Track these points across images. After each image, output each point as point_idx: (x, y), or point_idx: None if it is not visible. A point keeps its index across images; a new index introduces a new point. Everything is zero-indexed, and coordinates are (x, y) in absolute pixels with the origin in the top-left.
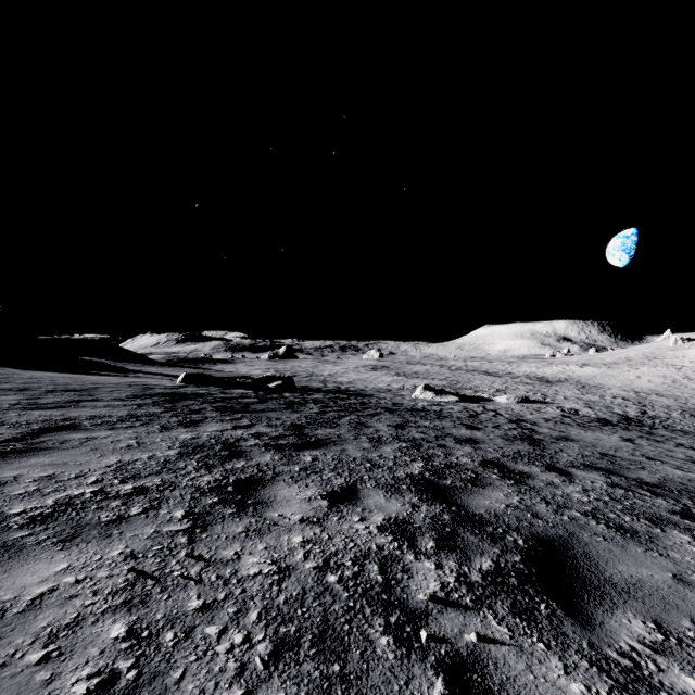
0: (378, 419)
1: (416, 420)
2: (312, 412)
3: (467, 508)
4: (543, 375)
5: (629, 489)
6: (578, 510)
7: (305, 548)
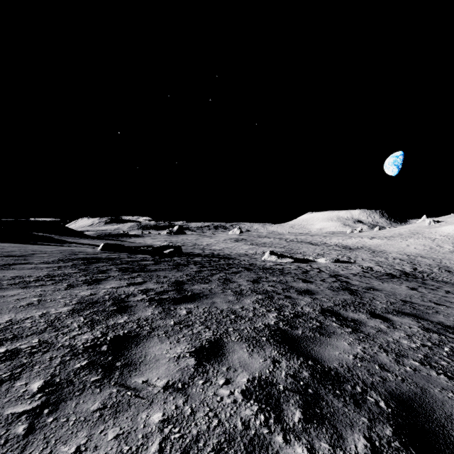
0: (240, 276)
1: (267, 276)
2: (192, 271)
3: (322, 362)
4: (347, 244)
5: (440, 333)
6: (414, 359)
7: (163, 433)
